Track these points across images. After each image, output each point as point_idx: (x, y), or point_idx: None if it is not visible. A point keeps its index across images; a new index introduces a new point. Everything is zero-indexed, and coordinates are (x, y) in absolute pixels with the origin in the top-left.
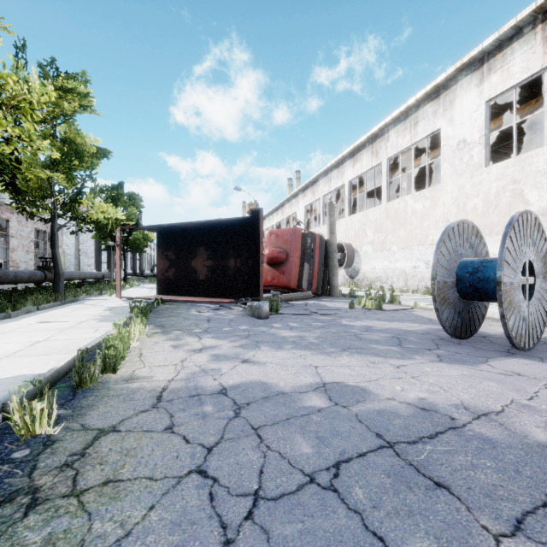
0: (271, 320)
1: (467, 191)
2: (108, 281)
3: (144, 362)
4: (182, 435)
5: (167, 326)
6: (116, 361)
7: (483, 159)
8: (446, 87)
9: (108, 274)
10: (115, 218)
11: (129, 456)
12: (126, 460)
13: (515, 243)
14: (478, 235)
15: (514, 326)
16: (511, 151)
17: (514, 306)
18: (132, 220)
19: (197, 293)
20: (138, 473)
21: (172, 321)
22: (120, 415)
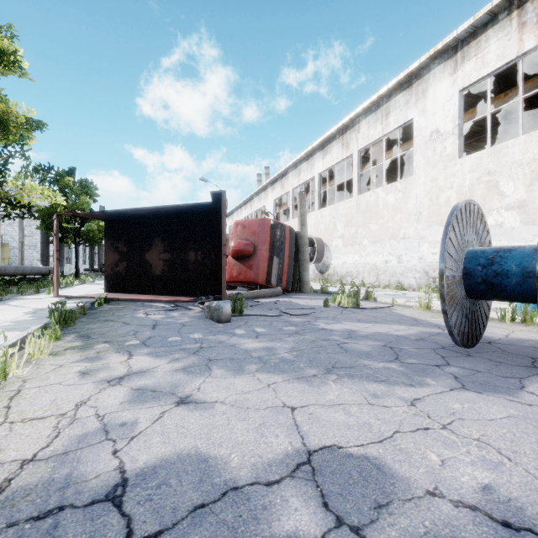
0: (233, 323)
1: (440, 183)
2: None
3: (10, 412)
4: None
5: (93, 335)
6: None
7: (457, 150)
8: (419, 76)
9: None
10: (65, 207)
11: None
12: None
13: None
14: (482, 220)
15: None
16: (472, 150)
17: None
18: (84, 210)
19: (151, 290)
20: None
21: (104, 328)
22: None
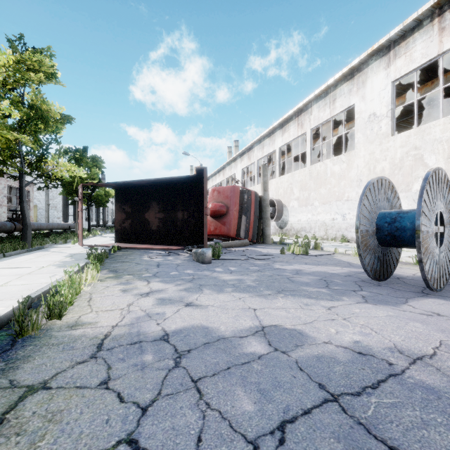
0: (213, 264)
1: (376, 156)
2: (74, 231)
3: (92, 307)
4: (117, 391)
5: (119, 270)
6: (62, 307)
7: (390, 129)
8: (359, 70)
9: (73, 225)
10: (80, 177)
11: (53, 422)
12: (49, 427)
13: (430, 196)
14: (393, 190)
15: (430, 270)
16: (409, 125)
17: (429, 252)
18: (95, 179)
19: (149, 241)
20: (58, 447)
21: (125, 266)
22: (54, 368)
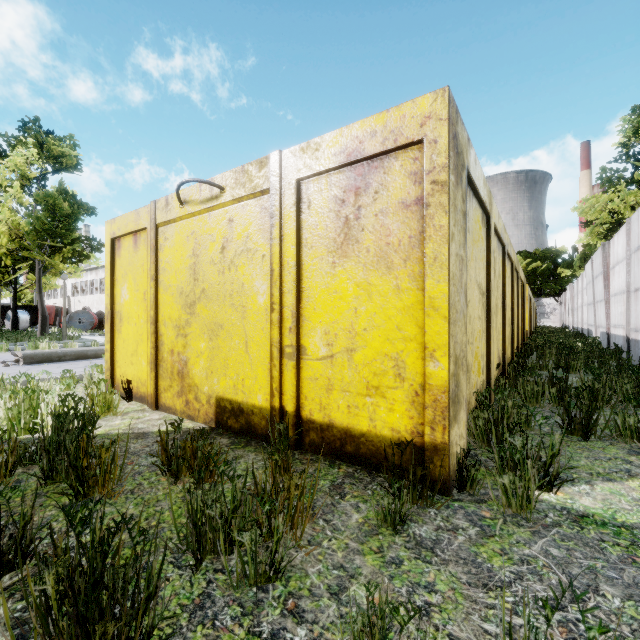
0: None
1: None
2: None
3: None
4: None
5: None
6: None
7: None
8: None
9: None
10: None
11: None
12: None
13: None
14: None
15: None
16: None
17: None
18: None
19: None
20: None
21: None
22: None
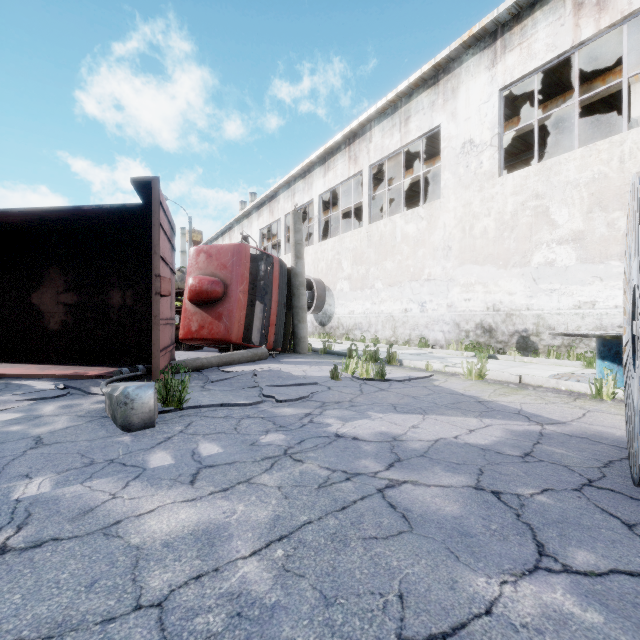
0: (158, 431)
1: (474, 209)
2: None
3: None
4: None
5: None
6: None
7: (496, 166)
8: (447, 70)
9: None
10: None
11: None
12: None
13: None
14: None
15: None
16: None
17: None
18: None
19: (43, 356)
20: None
21: None
22: None
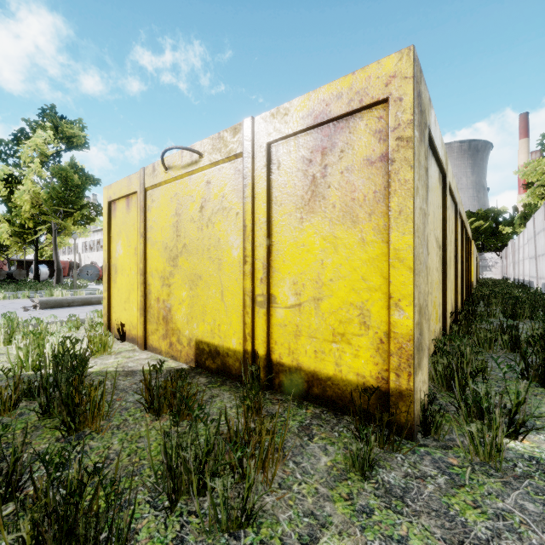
0: None
1: None
2: None
3: None
4: None
5: None
6: None
7: None
8: None
9: None
10: None
11: None
12: None
13: None
14: None
15: None
16: None
17: None
18: None
19: None
20: None
21: None
22: None
